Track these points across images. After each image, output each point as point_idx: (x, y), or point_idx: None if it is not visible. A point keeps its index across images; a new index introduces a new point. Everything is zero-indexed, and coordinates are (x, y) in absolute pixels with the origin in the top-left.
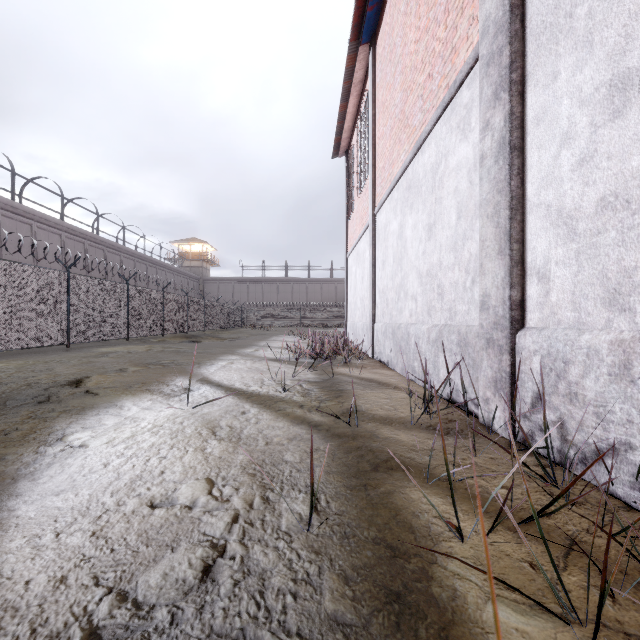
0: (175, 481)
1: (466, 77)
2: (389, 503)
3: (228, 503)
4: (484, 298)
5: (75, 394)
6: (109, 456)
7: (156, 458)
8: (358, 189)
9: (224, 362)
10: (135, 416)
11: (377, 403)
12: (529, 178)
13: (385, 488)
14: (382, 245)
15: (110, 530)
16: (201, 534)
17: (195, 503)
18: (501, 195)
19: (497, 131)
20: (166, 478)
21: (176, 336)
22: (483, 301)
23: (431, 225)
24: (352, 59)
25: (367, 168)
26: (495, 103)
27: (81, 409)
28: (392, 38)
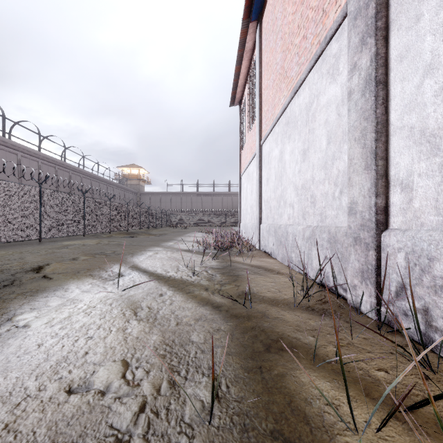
0: (95, 363)
1: (335, 33)
2: (283, 387)
3: (138, 388)
4: (352, 205)
5: (34, 278)
6: (45, 336)
7: (83, 339)
8: (248, 128)
9: (151, 252)
10: (75, 298)
11: (265, 286)
12: (392, 106)
13: (278, 371)
14: (266, 167)
15: (23, 422)
16: (108, 427)
17: (108, 388)
18: (367, 121)
19: (364, 70)
20: (88, 360)
21: (120, 233)
22: (351, 207)
23: (305, 150)
24: (244, 33)
25: (255, 112)
26: (362, 48)
27: (35, 291)
28: (274, 14)
